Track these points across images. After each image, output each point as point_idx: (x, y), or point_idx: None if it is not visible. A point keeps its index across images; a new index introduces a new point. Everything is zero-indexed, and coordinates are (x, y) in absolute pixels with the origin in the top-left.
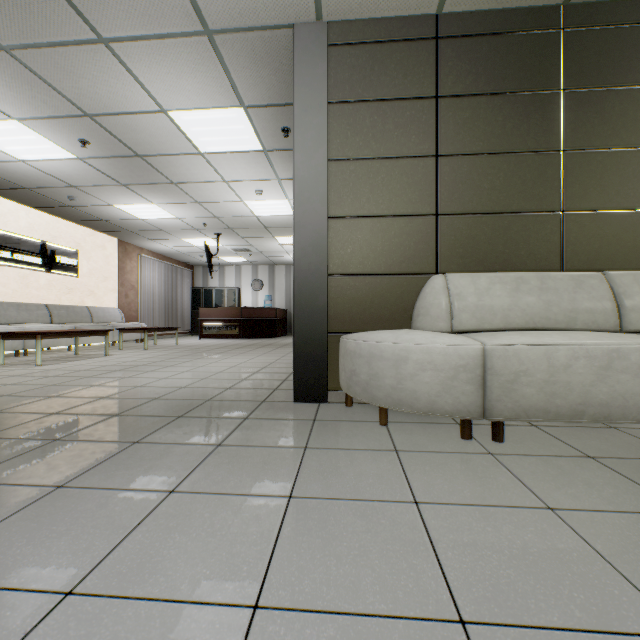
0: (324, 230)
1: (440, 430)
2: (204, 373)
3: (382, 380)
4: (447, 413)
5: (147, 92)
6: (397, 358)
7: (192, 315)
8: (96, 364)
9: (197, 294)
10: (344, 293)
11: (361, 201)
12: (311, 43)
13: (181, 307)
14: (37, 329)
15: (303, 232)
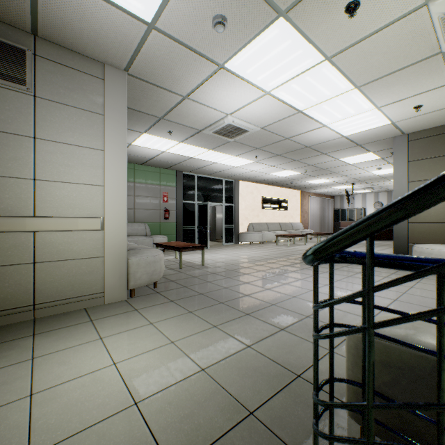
0: None
1: None
2: None
3: None
4: None
5: (333, 157)
6: (428, 253)
7: (333, 224)
8: (306, 248)
9: (336, 212)
10: (415, 229)
11: None
12: (400, 142)
13: (327, 220)
14: (280, 233)
15: None
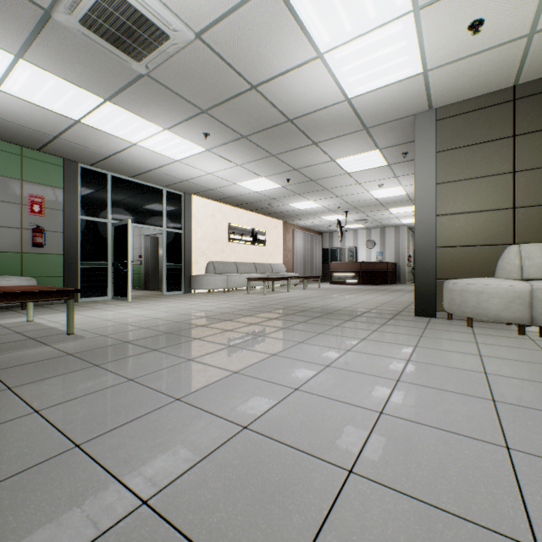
0: (433, 223)
1: (506, 331)
2: (353, 302)
3: (468, 303)
4: (507, 320)
5: (327, 155)
6: (477, 292)
7: (322, 268)
8: (290, 295)
9: (325, 253)
10: (446, 257)
11: (458, 204)
12: (425, 122)
13: (315, 262)
14: (254, 276)
15: (420, 225)
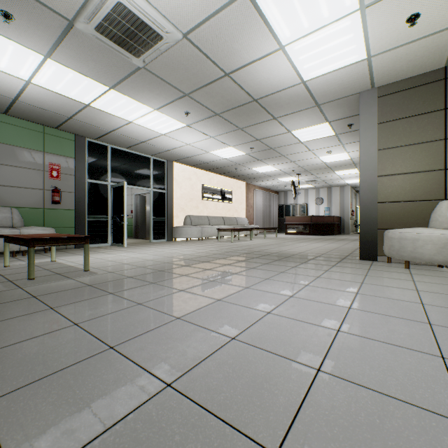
0: (375, 182)
1: (438, 272)
2: (306, 248)
3: (405, 248)
4: (439, 263)
5: (284, 128)
6: (413, 239)
7: (278, 221)
8: (253, 243)
9: (281, 208)
10: (386, 211)
11: (396, 167)
12: (368, 99)
13: (272, 216)
14: (223, 228)
15: (364, 184)
